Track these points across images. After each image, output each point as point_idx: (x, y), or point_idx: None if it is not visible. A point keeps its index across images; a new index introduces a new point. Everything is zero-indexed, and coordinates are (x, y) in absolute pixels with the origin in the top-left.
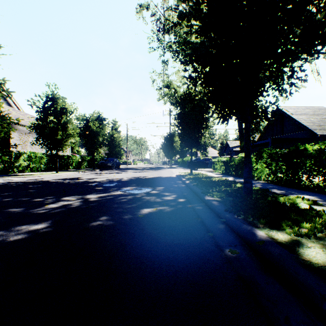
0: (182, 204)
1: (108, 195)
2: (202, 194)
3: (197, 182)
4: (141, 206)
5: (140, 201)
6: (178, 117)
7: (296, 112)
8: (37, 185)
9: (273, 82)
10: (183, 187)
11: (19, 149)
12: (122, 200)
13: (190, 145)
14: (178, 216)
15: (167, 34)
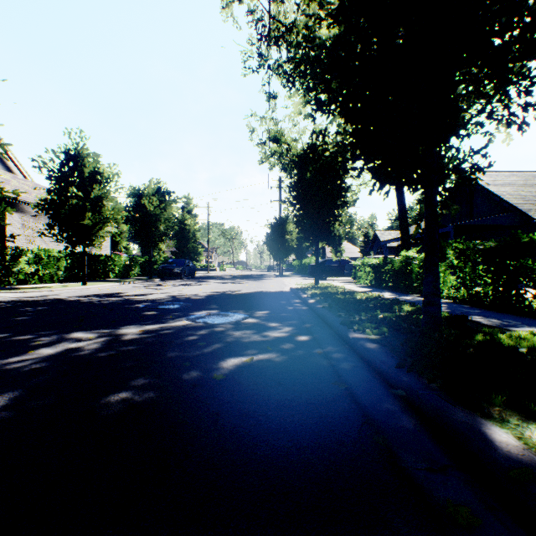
0: (303, 346)
1: (162, 327)
2: (343, 327)
3: (329, 302)
4: (223, 351)
5: (222, 342)
6: (294, 189)
7: (495, 182)
8: (39, 306)
9: (486, 104)
10: (303, 310)
11: (22, 244)
12: (186, 338)
13: (315, 237)
14: (296, 376)
15: (275, 45)
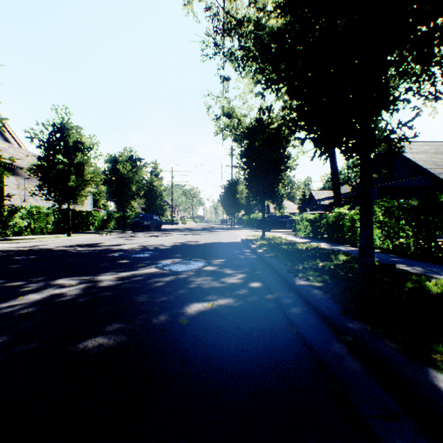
0: (256, 292)
1: (134, 274)
2: (289, 275)
3: (275, 251)
4: (186, 297)
5: (185, 288)
6: (244, 156)
7: (411, 150)
8: (30, 255)
9: (415, 82)
10: (253, 259)
11: (18, 202)
12: (155, 285)
13: (262, 196)
14: (252, 321)
15: (228, 36)
